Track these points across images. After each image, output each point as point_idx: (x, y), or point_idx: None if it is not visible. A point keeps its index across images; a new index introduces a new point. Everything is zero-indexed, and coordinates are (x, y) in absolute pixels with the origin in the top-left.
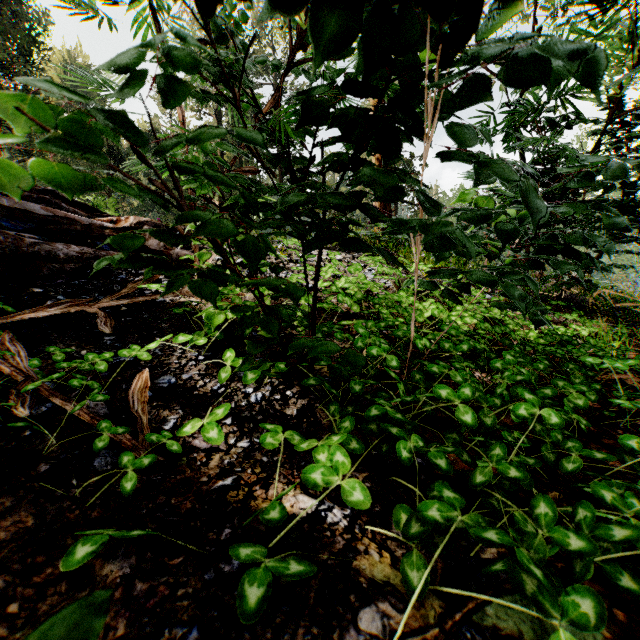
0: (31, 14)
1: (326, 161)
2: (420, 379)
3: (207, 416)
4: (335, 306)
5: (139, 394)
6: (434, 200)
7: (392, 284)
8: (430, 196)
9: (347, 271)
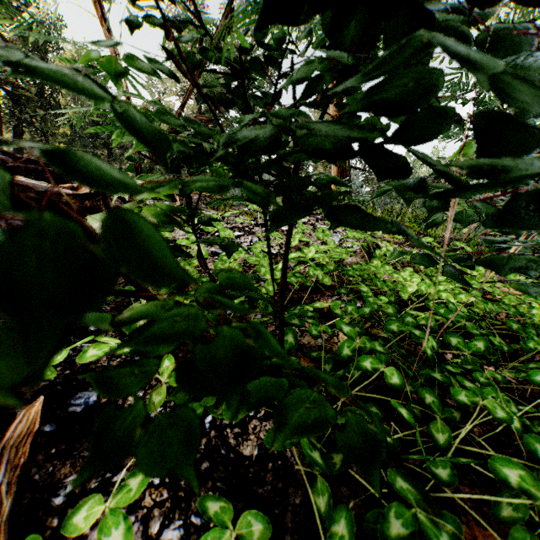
0: (46, 20)
1: (304, 78)
2: (433, 403)
3: (114, 492)
4: (304, 279)
5: (14, 450)
6: (527, 129)
7: (362, 250)
8: (522, 121)
9: (312, 234)
